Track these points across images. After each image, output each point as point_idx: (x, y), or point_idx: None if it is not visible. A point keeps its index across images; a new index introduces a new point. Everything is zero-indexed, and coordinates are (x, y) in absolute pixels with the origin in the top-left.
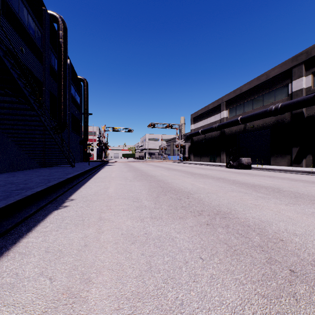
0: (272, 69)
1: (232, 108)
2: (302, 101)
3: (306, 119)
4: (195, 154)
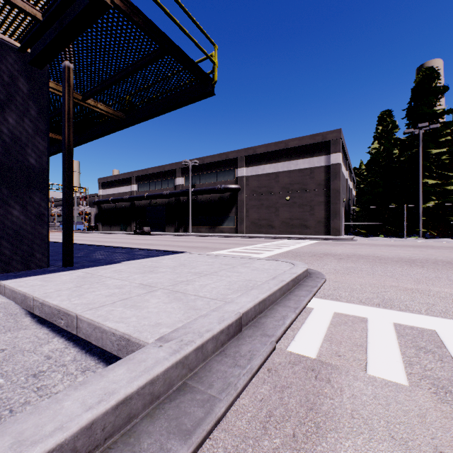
0: (167, 165)
1: (141, 183)
2: (178, 193)
3: (182, 204)
4: (104, 223)
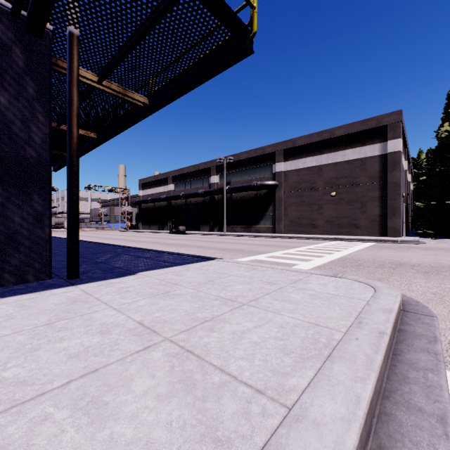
0: (201, 164)
1: (177, 183)
2: (213, 191)
3: (216, 202)
4: (144, 222)
